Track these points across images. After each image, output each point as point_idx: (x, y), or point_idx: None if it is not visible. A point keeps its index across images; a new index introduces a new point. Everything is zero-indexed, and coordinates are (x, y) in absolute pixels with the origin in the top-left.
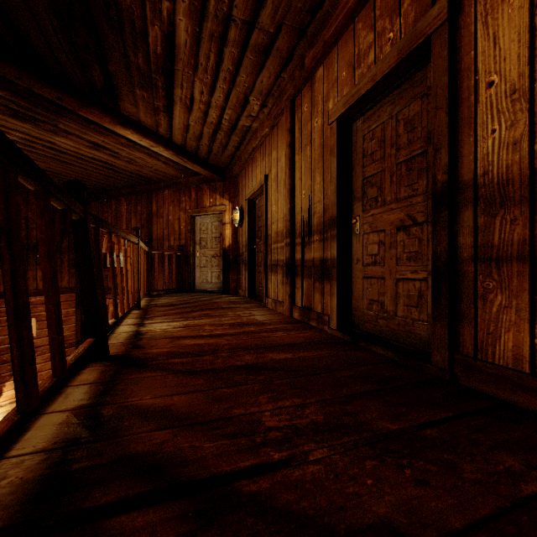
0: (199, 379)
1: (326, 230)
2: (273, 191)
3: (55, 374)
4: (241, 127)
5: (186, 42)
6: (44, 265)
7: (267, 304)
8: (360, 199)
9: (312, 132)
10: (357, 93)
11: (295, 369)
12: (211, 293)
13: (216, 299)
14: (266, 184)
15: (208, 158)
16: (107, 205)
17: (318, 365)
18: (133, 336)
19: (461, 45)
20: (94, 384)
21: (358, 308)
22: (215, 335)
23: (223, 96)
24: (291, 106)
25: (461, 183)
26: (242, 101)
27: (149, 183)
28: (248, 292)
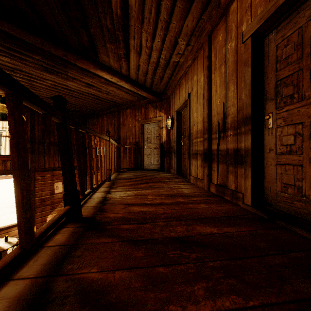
0: (139, 251)
1: (240, 126)
2: (194, 103)
3: (22, 246)
4: (172, 63)
5: (135, 2)
6: (13, 155)
7: (190, 180)
8: (273, 98)
9: (226, 53)
10: (274, 5)
11: (224, 248)
12: (153, 170)
13: (156, 175)
14: (189, 99)
15: (151, 87)
16: (97, 120)
17: (245, 245)
18: (101, 201)
19: None
20: (61, 247)
21: (271, 189)
22: (154, 203)
23: (160, 41)
24: (208, 40)
25: None
26: (173, 43)
27: (118, 106)
28: (177, 171)
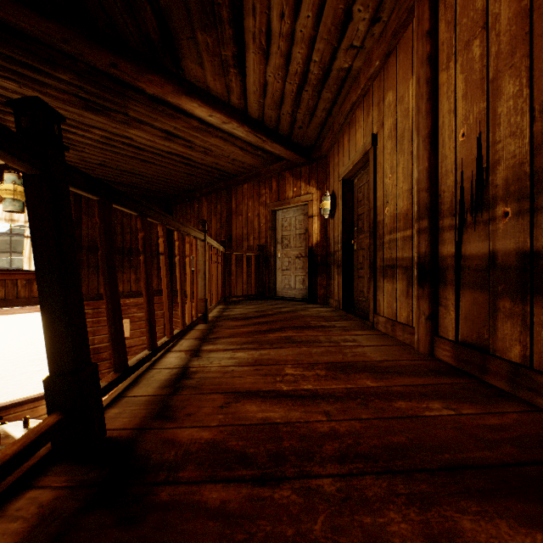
0: None
1: (542, 187)
2: (388, 154)
3: None
4: (336, 72)
5: None
6: None
7: (376, 325)
8: None
9: (489, 4)
10: None
11: None
12: (294, 301)
13: (300, 310)
14: (374, 147)
15: (291, 134)
16: (190, 207)
17: None
18: (173, 381)
19: None
20: None
21: None
22: (302, 394)
23: (312, 16)
24: None
25: None
26: (341, 17)
27: (228, 178)
28: (343, 303)
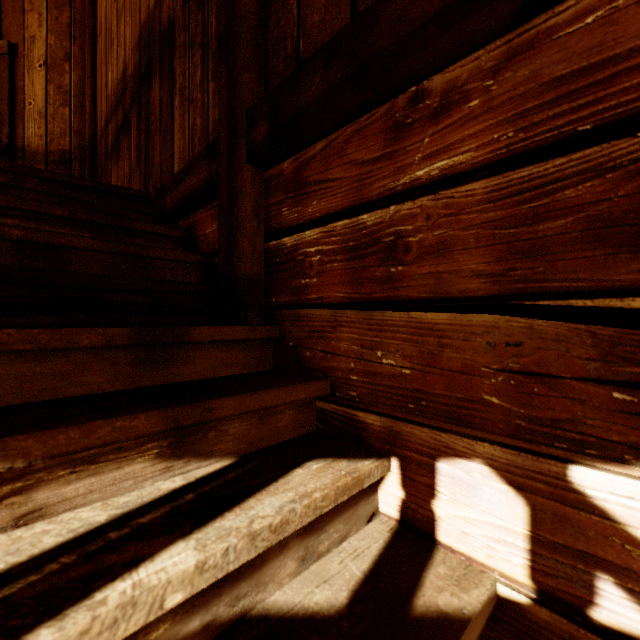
0: None
1: None
2: None
3: None
4: None
5: None
6: None
7: None
8: None
9: None
10: None
11: None
12: None
13: None
14: None
15: None
16: None
17: None
18: None
19: (18, 74)
20: None
21: None
22: None
23: None
24: None
25: (18, 147)
26: None
27: None
28: None
